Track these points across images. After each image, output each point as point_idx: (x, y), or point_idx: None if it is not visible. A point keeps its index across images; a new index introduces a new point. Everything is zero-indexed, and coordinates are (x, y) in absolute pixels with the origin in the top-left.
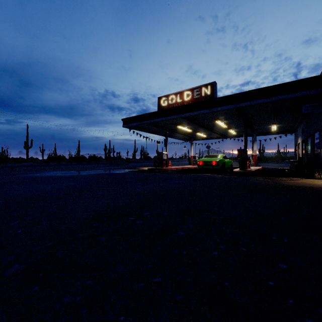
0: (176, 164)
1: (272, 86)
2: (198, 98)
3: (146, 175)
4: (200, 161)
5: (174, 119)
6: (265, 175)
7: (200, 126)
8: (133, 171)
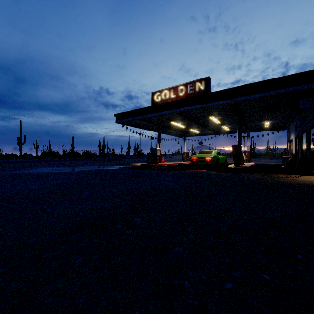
0: (169, 160)
1: (269, 80)
2: (192, 93)
3: (139, 171)
4: (194, 157)
5: (168, 114)
6: (261, 171)
7: (194, 122)
8: (125, 167)
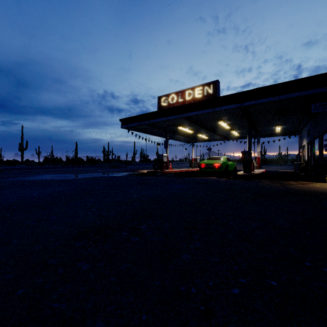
0: (176, 167)
1: (280, 83)
2: (201, 97)
3: (145, 178)
4: (202, 164)
5: (175, 119)
6: (271, 178)
7: (202, 127)
8: (131, 174)
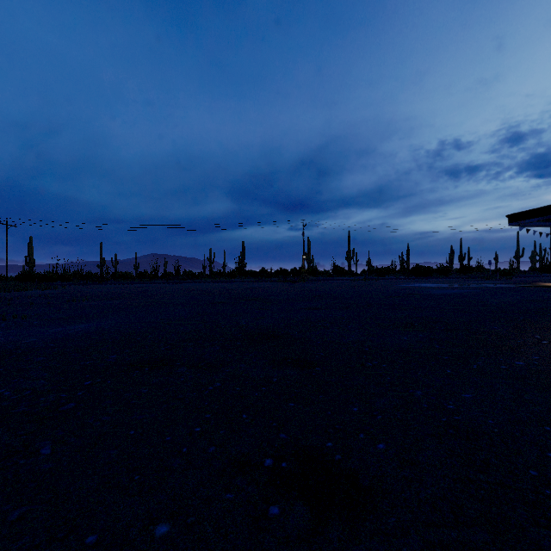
0: None
1: None
2: None
3: None
4: None
5: None
6: None
7: None
8: (528, 286)
